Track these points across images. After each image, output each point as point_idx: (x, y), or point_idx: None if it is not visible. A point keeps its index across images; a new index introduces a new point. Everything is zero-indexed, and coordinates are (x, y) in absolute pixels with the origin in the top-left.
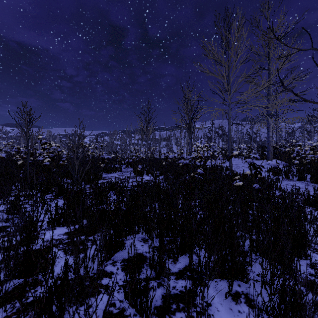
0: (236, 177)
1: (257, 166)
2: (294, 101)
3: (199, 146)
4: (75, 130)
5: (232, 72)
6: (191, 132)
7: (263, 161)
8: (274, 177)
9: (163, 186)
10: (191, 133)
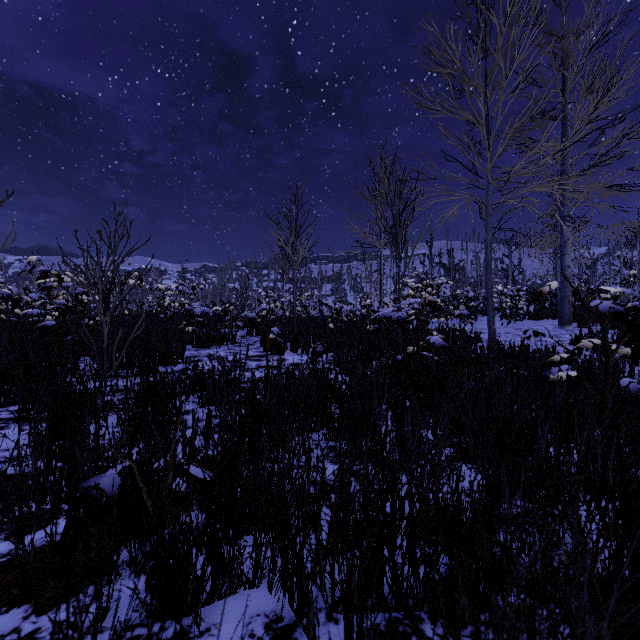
0: (554, 357)
1: (638, 321)
2: (622, 187)
3: (412, 288)
4: (99, 231)
5: (496, 106)
6: (398, 248)
7: (547, 321)
8: (596, 357)
9: (335, 379)
10: (398, 252)
